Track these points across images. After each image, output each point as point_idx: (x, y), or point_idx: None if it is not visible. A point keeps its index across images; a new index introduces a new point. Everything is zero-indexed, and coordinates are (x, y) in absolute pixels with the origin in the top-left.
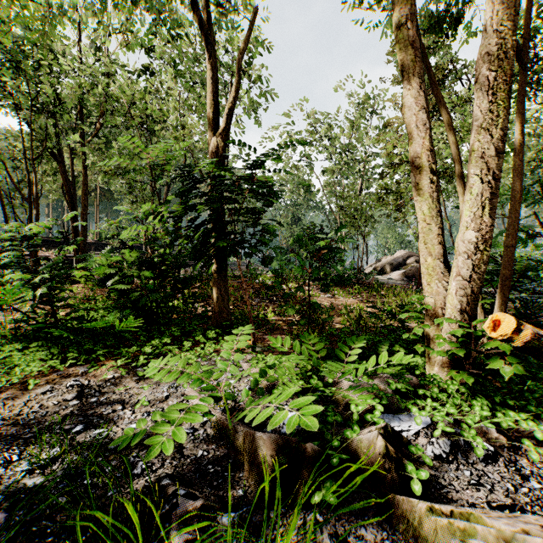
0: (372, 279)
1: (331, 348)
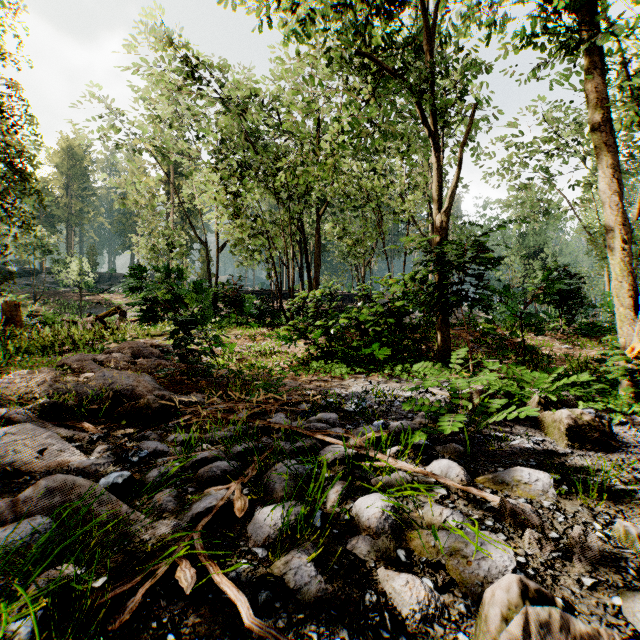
0: None
1: None
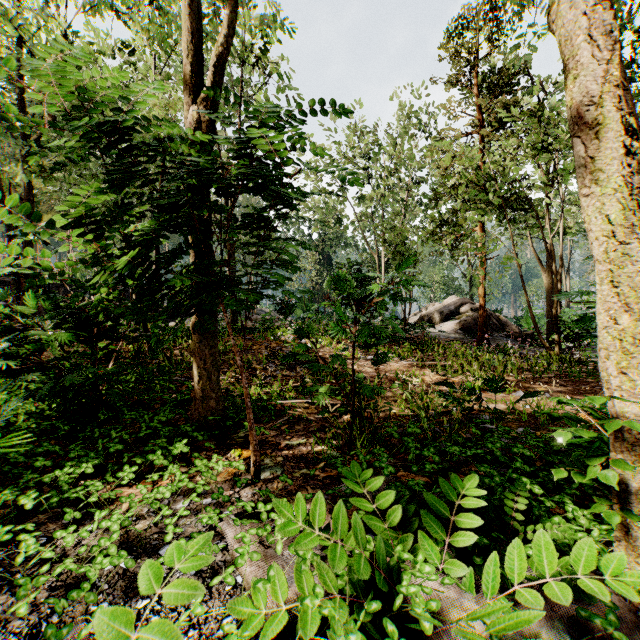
0: (422, 333)
1: (401, 485)
